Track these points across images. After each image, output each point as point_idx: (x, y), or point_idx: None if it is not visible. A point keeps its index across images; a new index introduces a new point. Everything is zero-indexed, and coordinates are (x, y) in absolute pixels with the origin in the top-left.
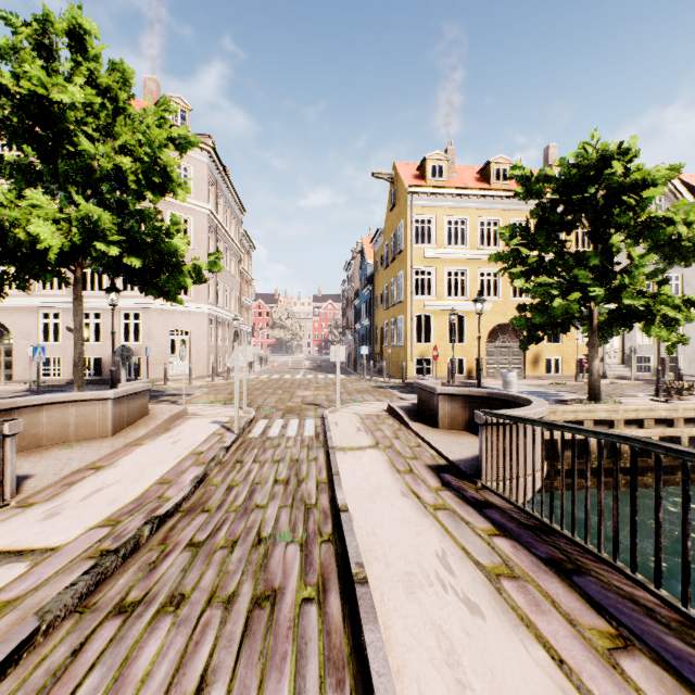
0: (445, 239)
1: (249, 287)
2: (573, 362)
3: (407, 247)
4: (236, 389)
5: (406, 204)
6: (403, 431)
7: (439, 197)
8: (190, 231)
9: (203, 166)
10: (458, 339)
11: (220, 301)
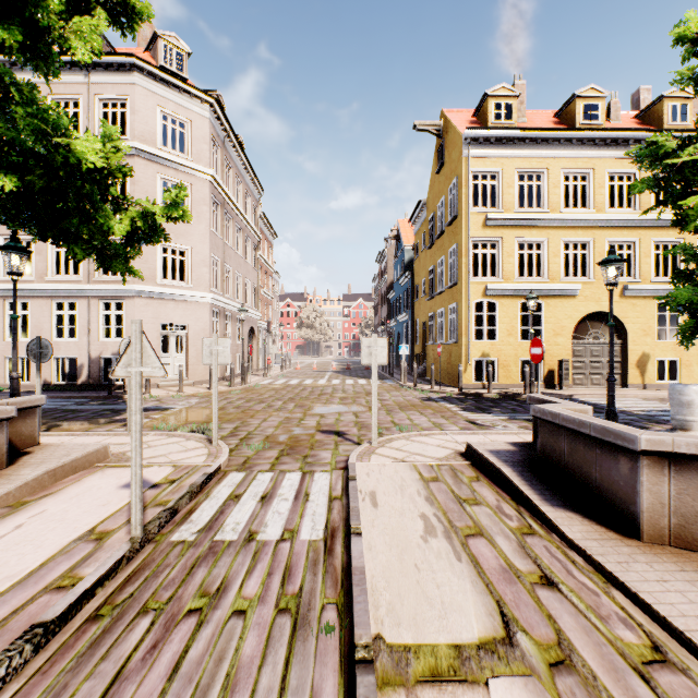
0: (515, 200)
1: (269, 279)
2: (697, 365)
3: (463, 211)
4: (135, 430)
5: (462, 155)
6: (543, 542)
7: (506, 143)
8: (187, 202)
9: (204, 122)
10: (521, 336)
11: (230, 291)
